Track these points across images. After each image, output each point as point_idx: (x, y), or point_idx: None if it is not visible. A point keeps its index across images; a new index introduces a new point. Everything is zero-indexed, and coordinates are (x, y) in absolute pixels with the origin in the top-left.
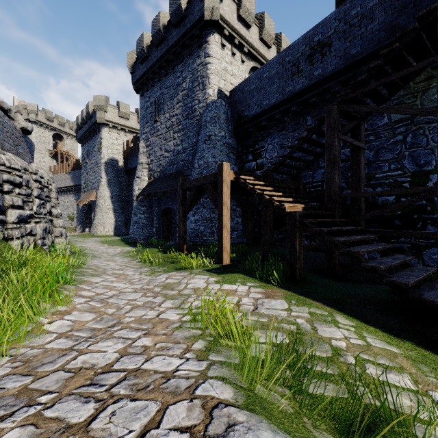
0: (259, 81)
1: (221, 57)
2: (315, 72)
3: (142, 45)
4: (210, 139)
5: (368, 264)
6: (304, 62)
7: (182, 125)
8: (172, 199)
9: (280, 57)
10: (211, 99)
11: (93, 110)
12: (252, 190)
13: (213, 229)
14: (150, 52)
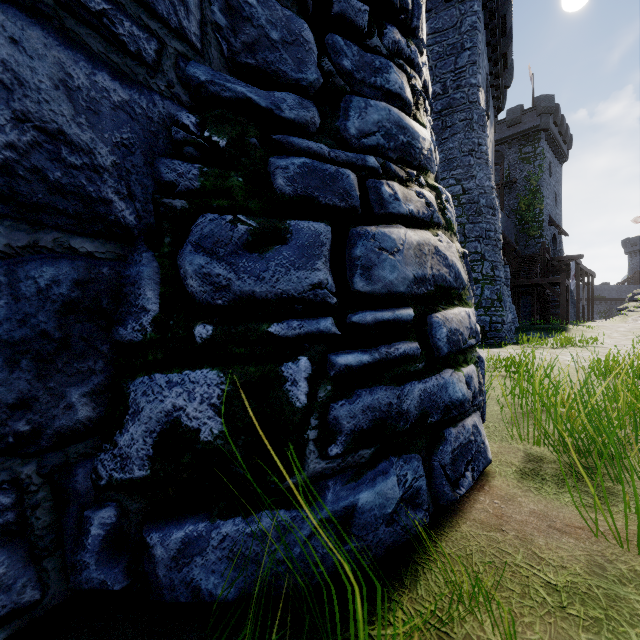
0: None
1: None
2: None
3: None
4: None
5: None
6: None
7: None
8: None
9: None
10: None
11: None
12: None
13: None
14: None
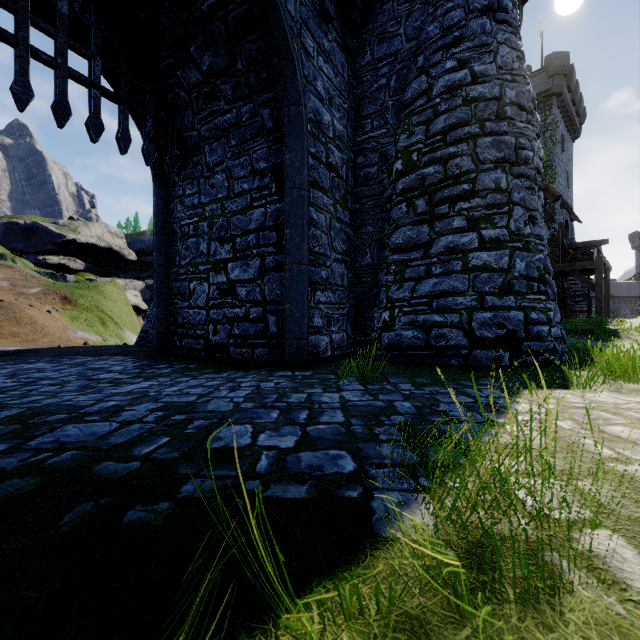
0: None
1: None
2: None
3: None
4: None
5: None
6: None
7: None
8: None
9: None
10: None
11: None
12: None
13: None
14: None
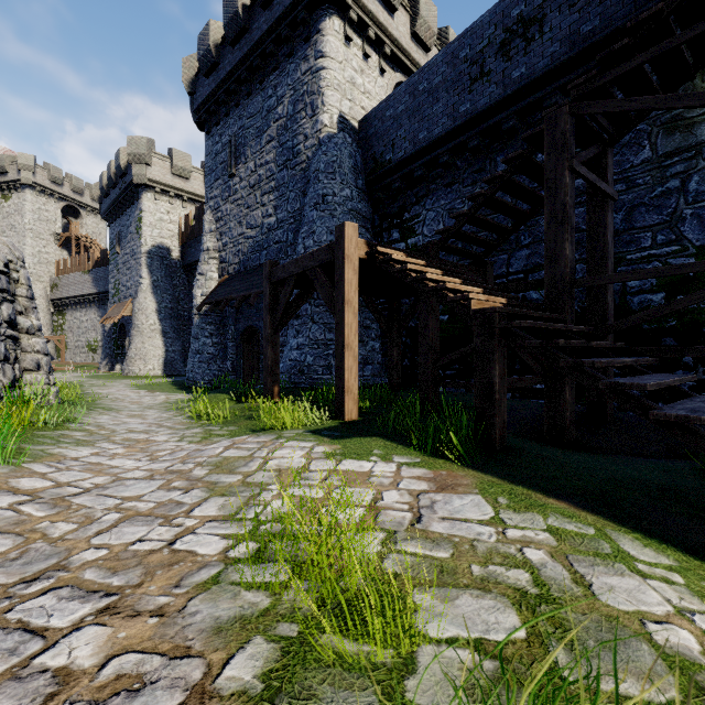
0: (411, 99)
1: (344, 58)
2: (514, 72)
3: (206, 43)
4: (325, 202)
5: (668, 412)
6: (493, 57)
7: (276, 180)
8: (260, 310)
9: (449, 51)
10: (327, 132)
11: (127, 162)
12: (403, 274)
13: (329, 361)
14: (222, 55)
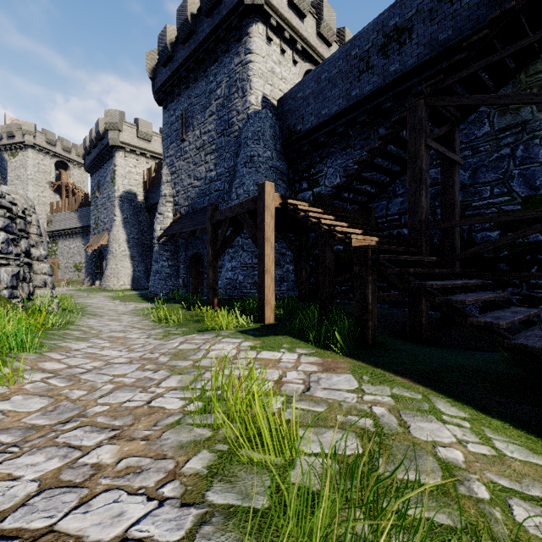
0: (315, 84)
1: (266, 54)
2: (391, 67)
3: (164, 41)
4: (252, 161)
5: (479, 319)
6: (375, 55)
7: (216, 144)
8: (204, 241)
9: (343, 50)
10: (254, 109)
11: (104, 129)
12: (306, 219)
13: (255, 279)
14: (176, 50)
